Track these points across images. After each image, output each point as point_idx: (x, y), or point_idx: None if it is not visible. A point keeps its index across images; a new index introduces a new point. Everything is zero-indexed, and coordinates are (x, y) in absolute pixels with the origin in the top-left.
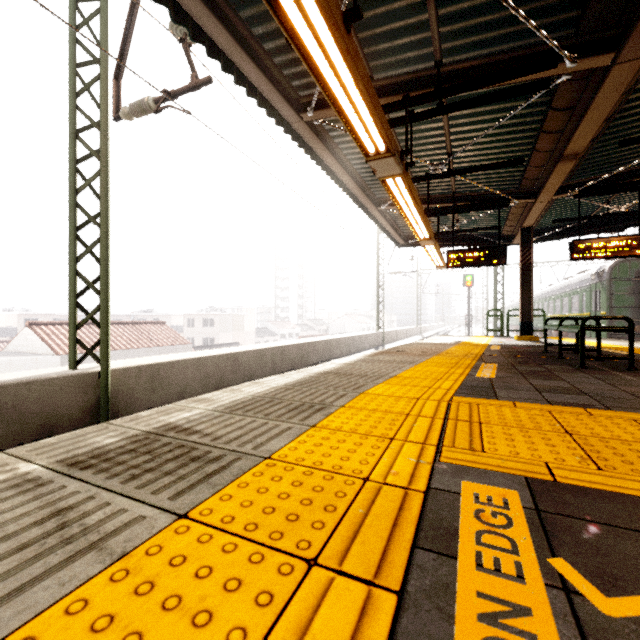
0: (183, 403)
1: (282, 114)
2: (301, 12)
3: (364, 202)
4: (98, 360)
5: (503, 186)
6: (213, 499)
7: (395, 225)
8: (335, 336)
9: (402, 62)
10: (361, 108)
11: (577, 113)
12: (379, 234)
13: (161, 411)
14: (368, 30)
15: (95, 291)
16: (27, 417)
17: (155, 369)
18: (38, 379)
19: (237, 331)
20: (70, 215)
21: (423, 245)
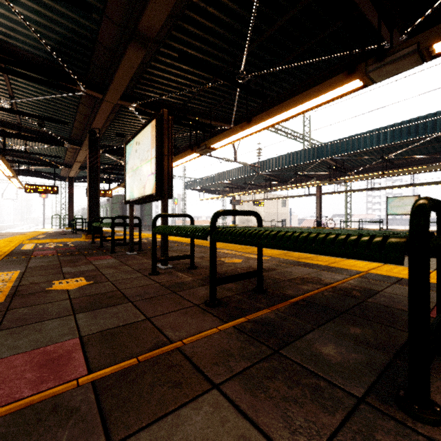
0: None
1: None
2: None
3: None
4: None
5: (56, 159)
6: None
7: None
8: None
9: (1, 115)
10: None
11: (78, 151)
12: None
13: None
14: None
15: None
16: None
17: None
18: None
19: None
20: None
21: (8, 178)
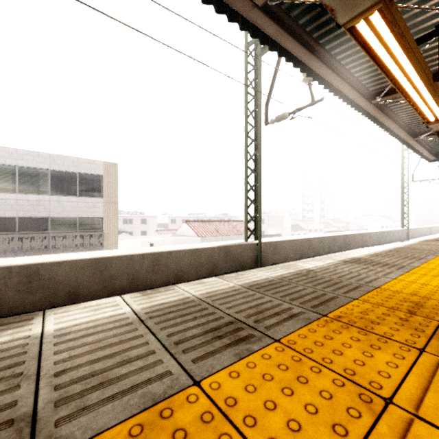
0: (344, 253)
1: (358, 104)
2: (409, 82)
3: (404, 137)
4: (256, 238)
5: None
6: (411, 271)
7: (427, 146)
8: (367, 231)
9: None
10: (432, 105)
11: None
12: (403, 151)
13: (340, 254)
14: (430, 51)
15: (255, 206)
16: (237, 260)
17: (275, 244)
18: (239, 244)
19: (278, 227)
20: (245, 172)
21: None
